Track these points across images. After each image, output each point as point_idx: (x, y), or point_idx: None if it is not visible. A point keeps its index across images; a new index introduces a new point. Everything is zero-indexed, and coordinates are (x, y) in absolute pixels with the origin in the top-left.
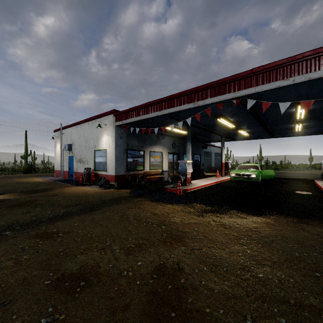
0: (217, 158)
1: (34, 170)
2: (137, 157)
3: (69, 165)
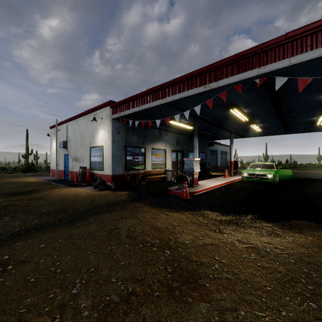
0: (223, 157)
1: (34, 169)
2: (137, 155)
3: (65, 164)
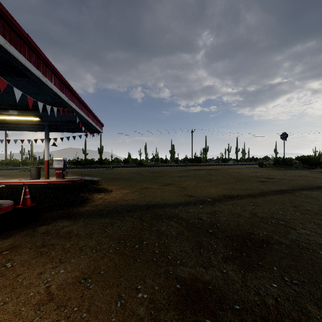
0: None
1: None
2: None
3: None
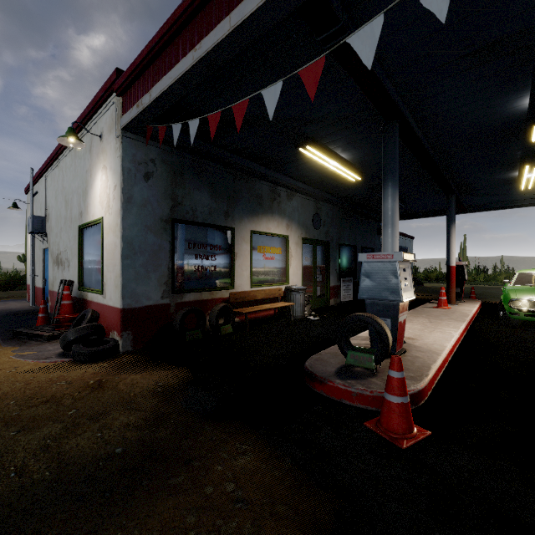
0: None
1: None
2: (210, 248)
3: (44, 272)
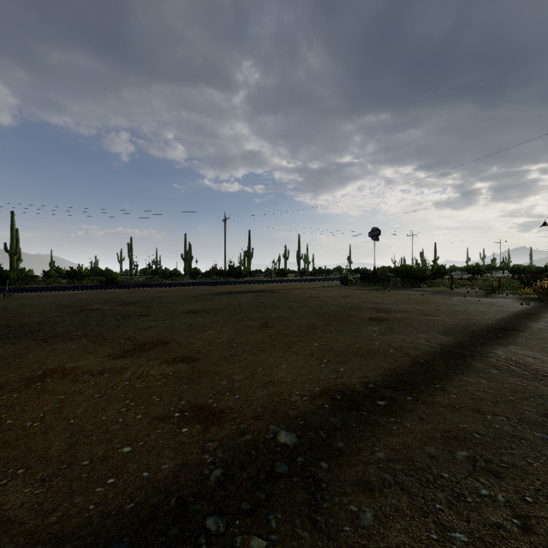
0: None
1: None
2: None
3: None
